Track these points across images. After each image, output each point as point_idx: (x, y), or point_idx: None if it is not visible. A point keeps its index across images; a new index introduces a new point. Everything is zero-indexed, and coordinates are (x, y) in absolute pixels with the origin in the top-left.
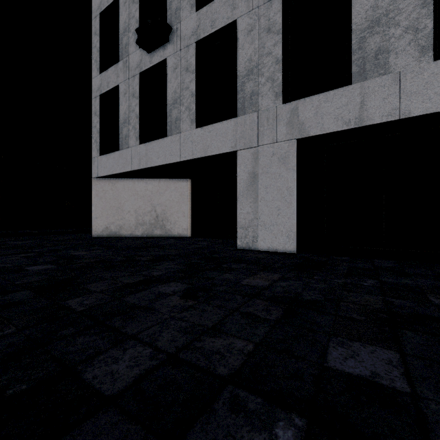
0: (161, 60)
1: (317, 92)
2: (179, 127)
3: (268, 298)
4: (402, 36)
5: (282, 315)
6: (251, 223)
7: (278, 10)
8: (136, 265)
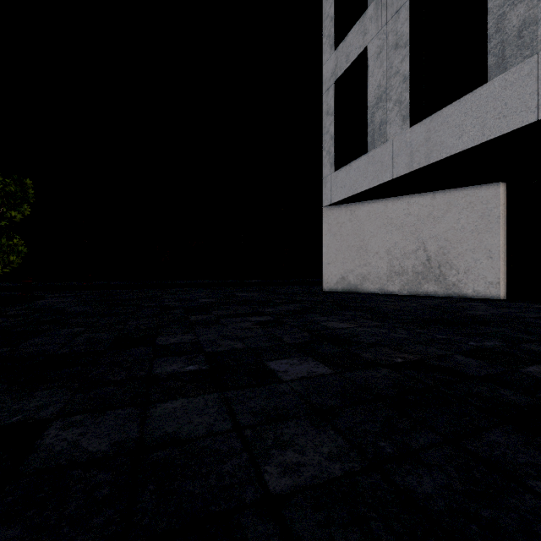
0: None
1: None
2: (534, 40)
3: None
4: None
5: None
6: None
7: None
8: None
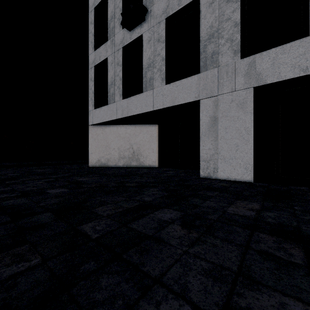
0: (138, 36)
1: (272, 47)
2: (152, 84)
3: (269, 231)
4: None
5: (307, 258)
6: (212, 157)
7: None
8: (127, 190)
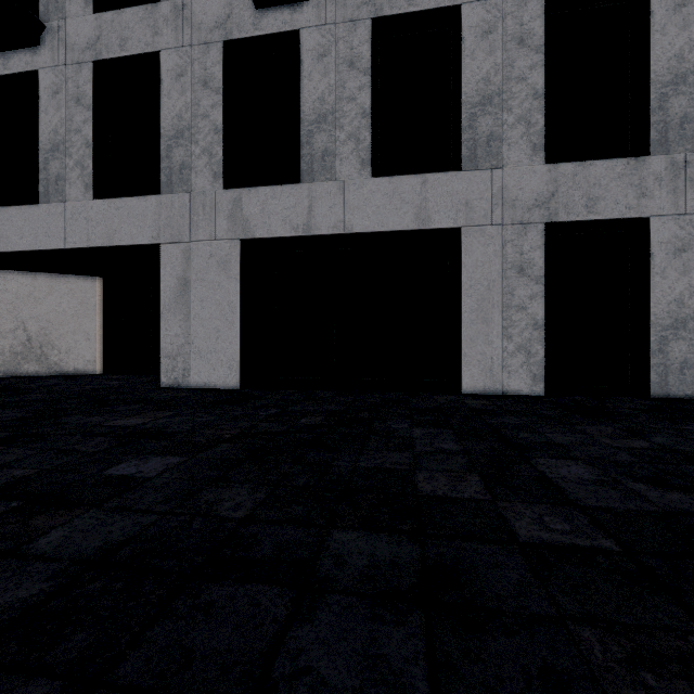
0: (27, 70)
1: (268, 182)
2: (64, 192)
3: (119, 434)
4: (346, 142)
5: (111, 447)
6: (181, 350)
7: (218, 61)
8: None
